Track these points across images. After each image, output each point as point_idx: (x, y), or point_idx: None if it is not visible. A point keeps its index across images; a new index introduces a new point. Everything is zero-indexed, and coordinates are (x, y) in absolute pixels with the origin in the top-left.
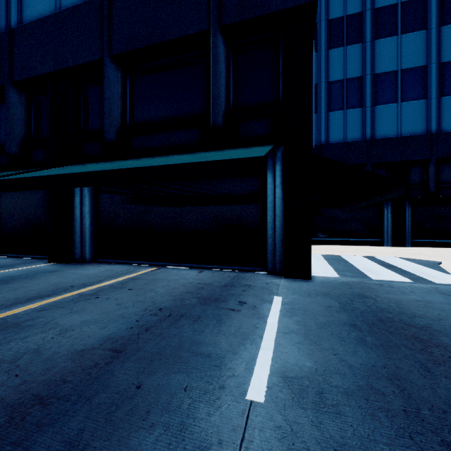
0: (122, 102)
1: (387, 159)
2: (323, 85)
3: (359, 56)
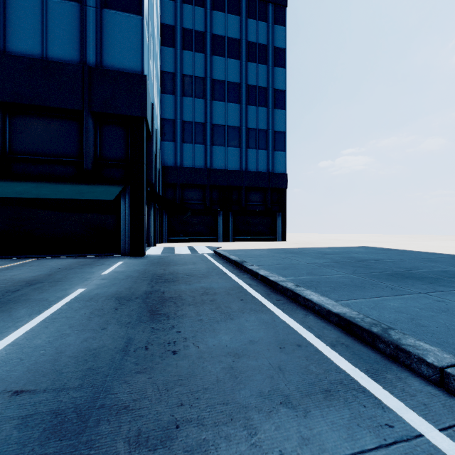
0: (3, 134)
1: (220, 183)
2: (179, 122)
3: (203, 108)
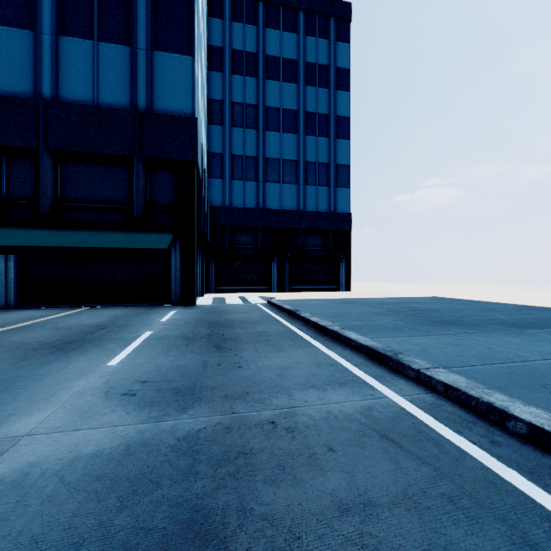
0: (55, 182)
1: (274, 225)
2: (227, 156)
3: (255, 140)
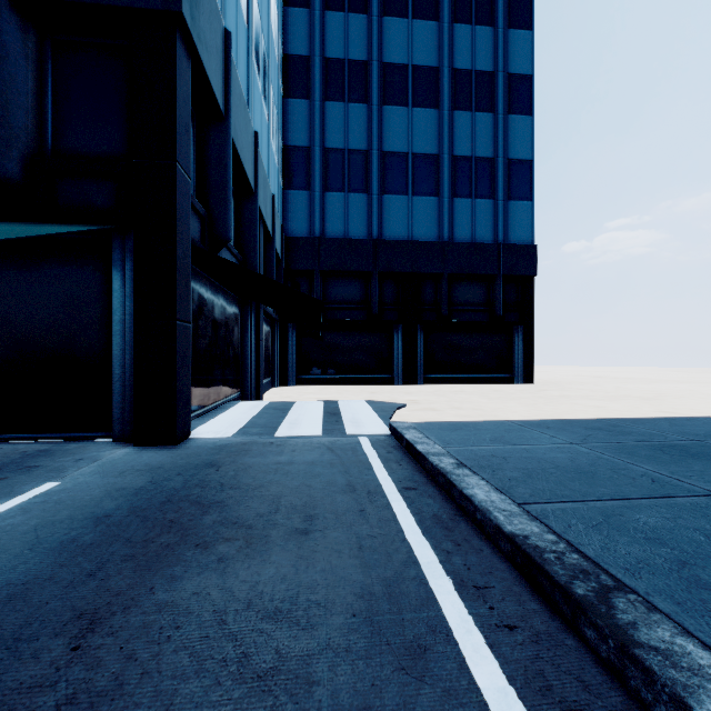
0: None
1: (397, 269)
2: (317, 151)
3: (365, 121)
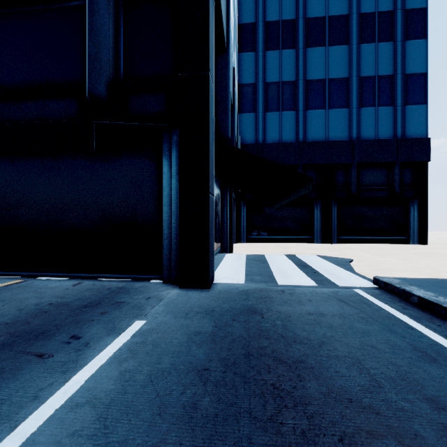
0: None
1: (317, 161)
2: (260, 85)
3: (293, 61)
